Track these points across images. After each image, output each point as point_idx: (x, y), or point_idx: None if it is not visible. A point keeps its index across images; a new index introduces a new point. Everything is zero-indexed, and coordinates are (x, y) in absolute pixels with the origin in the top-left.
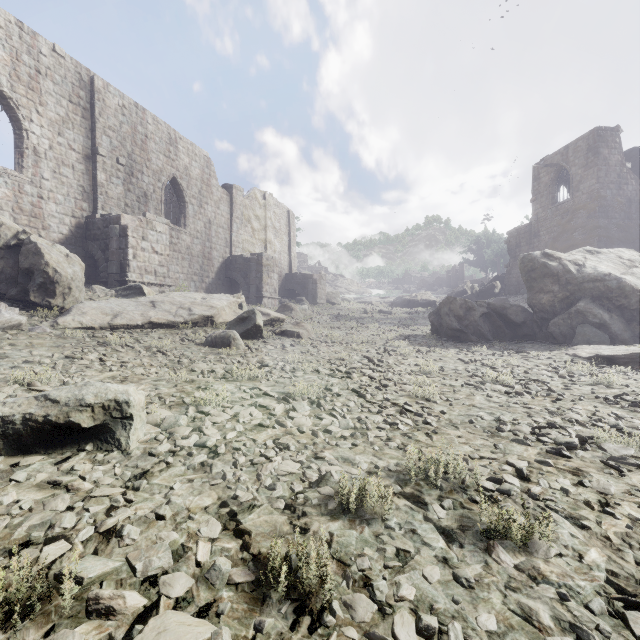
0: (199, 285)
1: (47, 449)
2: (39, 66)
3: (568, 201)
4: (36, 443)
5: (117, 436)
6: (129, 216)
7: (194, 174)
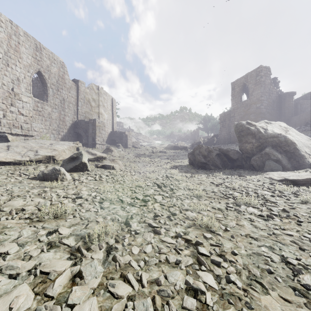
0: (57, 136)
1: None
2: None
3: (247, 100)
4: None
5: None
6: (1, 89)
7: (53, 71)
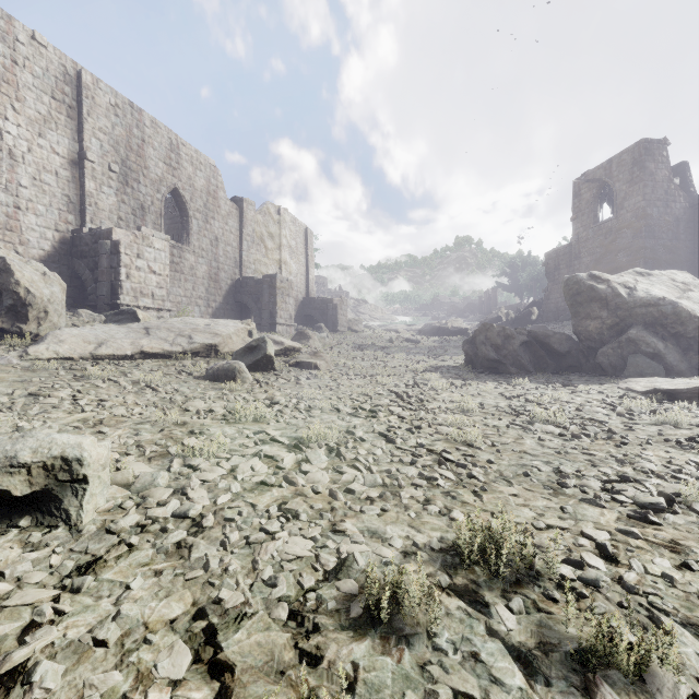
0: (204, 310)
1: None
2: (15, 55)
3: (611, 220)
4: None
5: (65, 506)
6: (122, 230)
7: (199, 185)
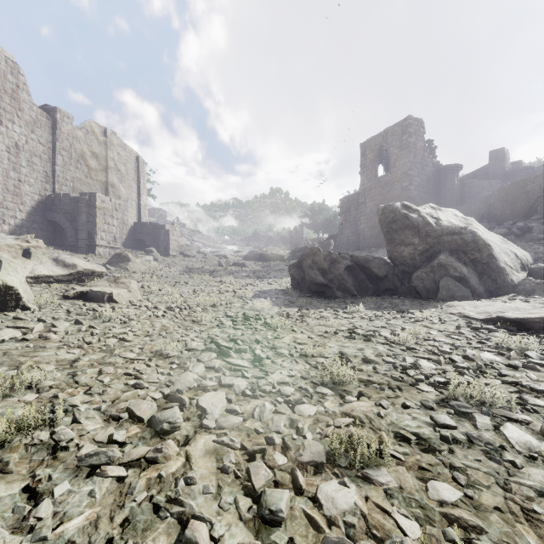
0: None
1: None
2: None
3: (387, 175)
4: None
5: None
6: None
7: None
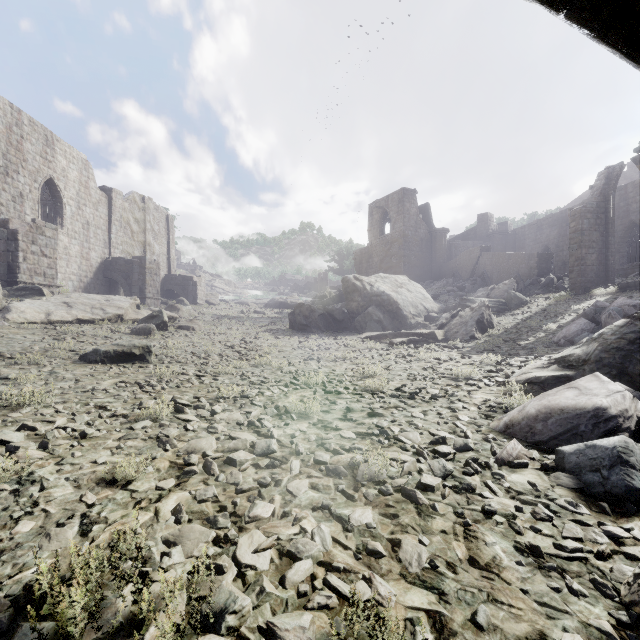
0: (77, 284)
1: (122, 363)
2: None
3: (388, 235)
4: (118, 360)
5: (147, 358)
6: (17, 221)
7: (72, 176)
